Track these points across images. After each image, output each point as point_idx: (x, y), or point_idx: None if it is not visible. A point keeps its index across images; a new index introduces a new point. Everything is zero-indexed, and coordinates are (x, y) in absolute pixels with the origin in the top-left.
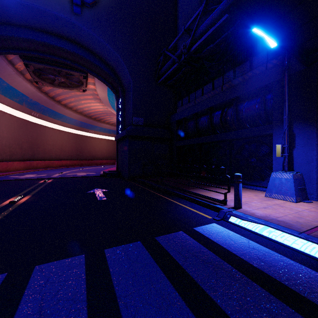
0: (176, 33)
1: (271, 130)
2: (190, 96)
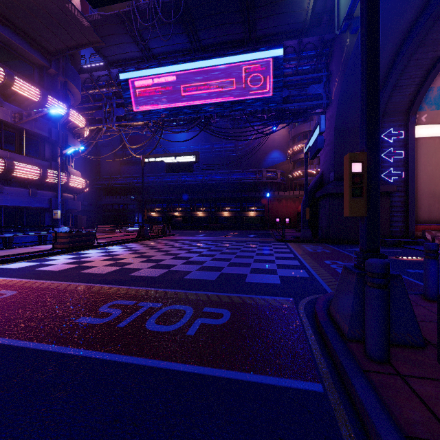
0: (100, 163)
1: (135, 214)
2: (110, 196)
